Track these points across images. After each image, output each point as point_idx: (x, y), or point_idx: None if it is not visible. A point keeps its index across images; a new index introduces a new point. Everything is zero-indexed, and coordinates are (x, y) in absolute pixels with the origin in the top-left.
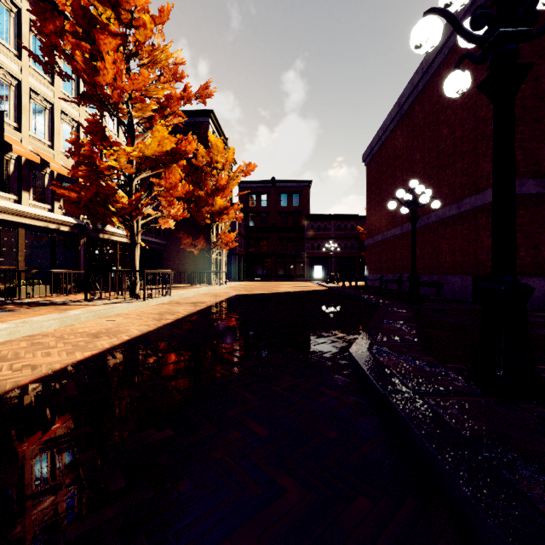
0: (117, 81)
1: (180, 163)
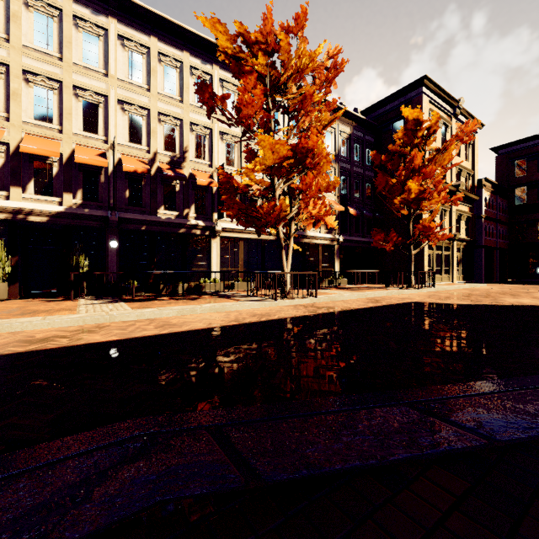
0: (242, 111)
1: (307, 161)
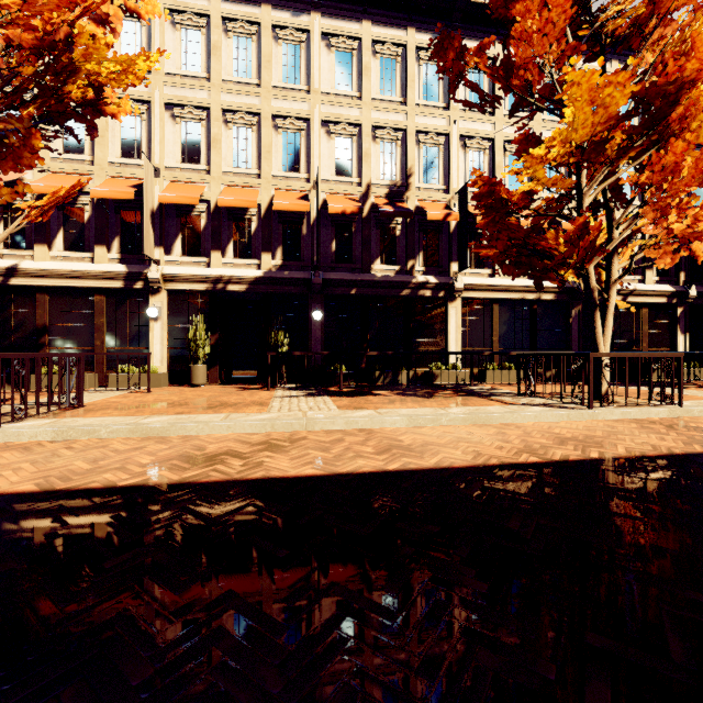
0: (521, 54)
1: (673, 115)
